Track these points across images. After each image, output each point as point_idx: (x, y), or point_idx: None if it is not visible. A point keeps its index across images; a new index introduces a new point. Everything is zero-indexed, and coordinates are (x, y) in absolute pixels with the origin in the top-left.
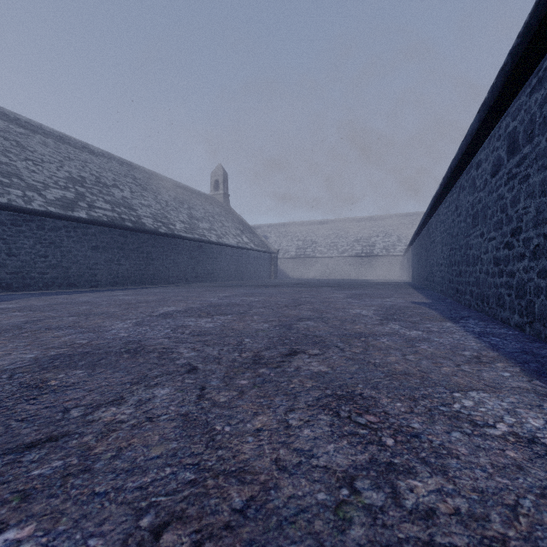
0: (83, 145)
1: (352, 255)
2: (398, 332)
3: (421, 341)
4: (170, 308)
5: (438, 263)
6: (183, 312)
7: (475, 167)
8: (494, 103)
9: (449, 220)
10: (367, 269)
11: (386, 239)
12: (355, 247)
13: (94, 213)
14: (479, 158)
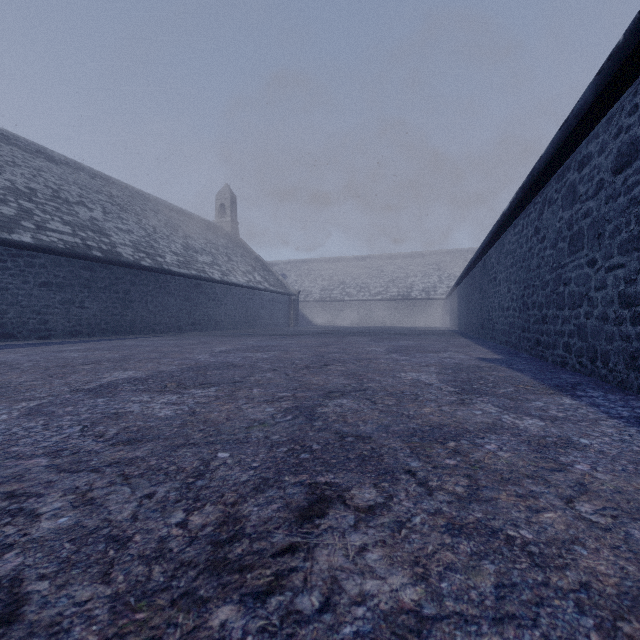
0: (37, 149)
1: (387, 298)
2: (504, 423)
3: (563, 447)
4: (123, 374)
5: (501, 306)
6: (139, 381)
7: (576, 168)
8: (635, 49)
9: (523, 248)
10: (403, 315)
11: (426, 280)
12: (391, 289)
13: (44, 236)
14: (586, 152)
